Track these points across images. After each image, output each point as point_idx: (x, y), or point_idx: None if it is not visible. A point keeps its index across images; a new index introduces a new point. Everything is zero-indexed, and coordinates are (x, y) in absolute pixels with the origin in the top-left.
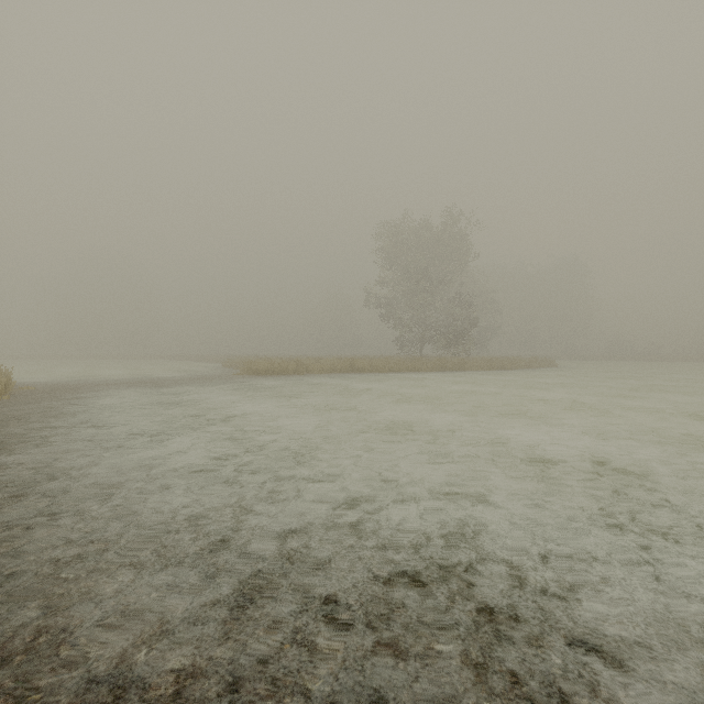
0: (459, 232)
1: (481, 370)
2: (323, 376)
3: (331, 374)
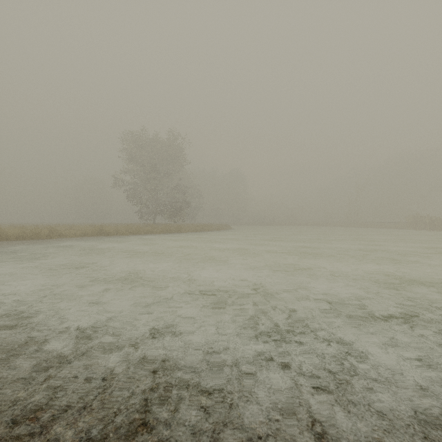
0: (178, 146)
1: (191, 231)
2: (75, 239)
3: (82, 237)
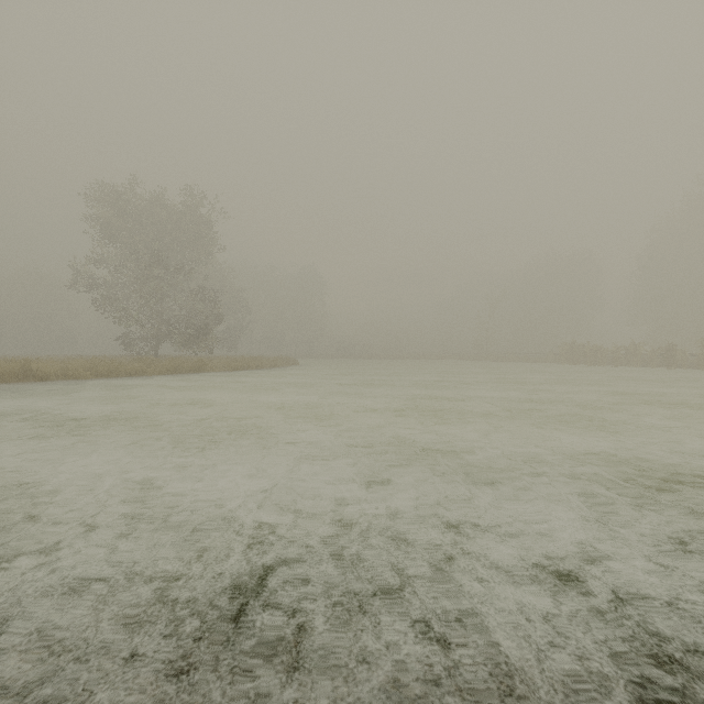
0: (203, 217)
1: (224, 371)
2: None
3: None
